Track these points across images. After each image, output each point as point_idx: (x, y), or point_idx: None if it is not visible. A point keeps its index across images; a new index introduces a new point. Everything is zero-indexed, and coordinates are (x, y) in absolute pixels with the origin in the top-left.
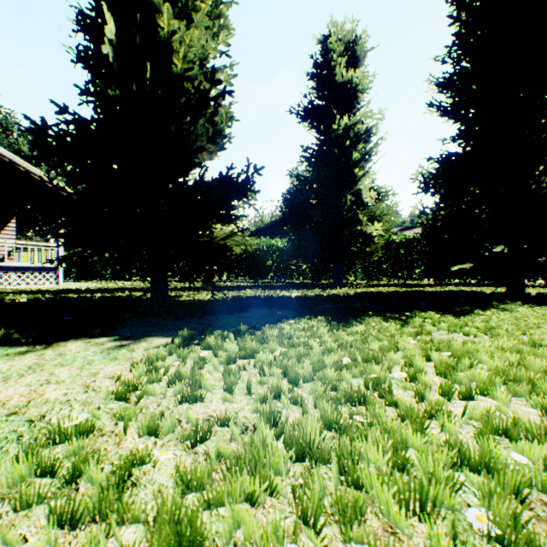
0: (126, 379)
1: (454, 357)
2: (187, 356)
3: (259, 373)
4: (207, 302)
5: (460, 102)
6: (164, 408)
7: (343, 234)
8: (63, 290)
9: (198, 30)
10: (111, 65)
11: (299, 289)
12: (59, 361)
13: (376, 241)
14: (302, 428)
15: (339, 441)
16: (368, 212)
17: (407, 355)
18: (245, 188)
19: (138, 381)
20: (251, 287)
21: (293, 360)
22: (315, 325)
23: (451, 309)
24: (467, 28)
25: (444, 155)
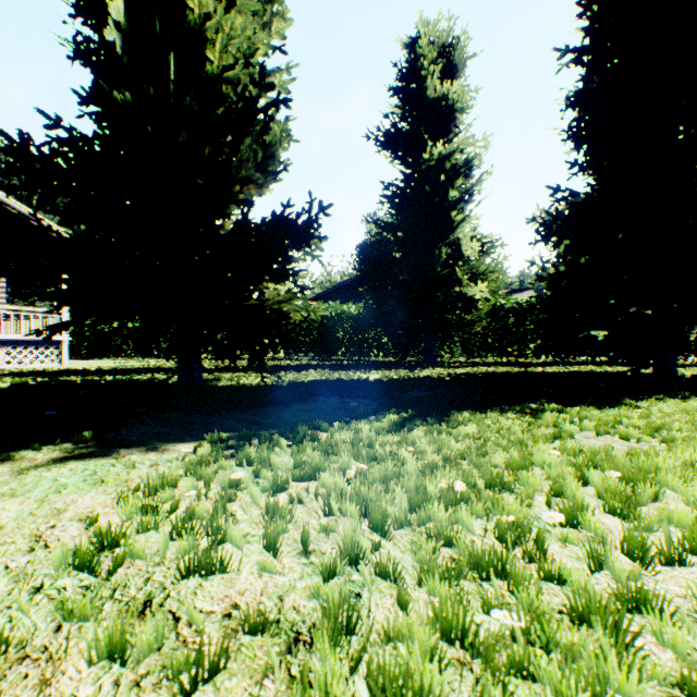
0: (107, 521)
1: (622, 478)
2: (213, 478)
3: (323, 511)
4: (254, 389)
5: (592, 123)
6: (155, 586)
7: (436, 297)
8: (65, 371)
9: (243, 16)
10: (121, 60)
11: (379, 369)
12: (11, 488)
13: (480, 306)
14: (406, 666)
15: (475, 679)
16: (469, 268)
17: (550, 474)
18: (307, 233)
19: (120, 532)
20: (316, 367)
21: (377, 485)
22: (406, 424)
23: (590, 399)
24: (602, 23)
25: (569, 192)
